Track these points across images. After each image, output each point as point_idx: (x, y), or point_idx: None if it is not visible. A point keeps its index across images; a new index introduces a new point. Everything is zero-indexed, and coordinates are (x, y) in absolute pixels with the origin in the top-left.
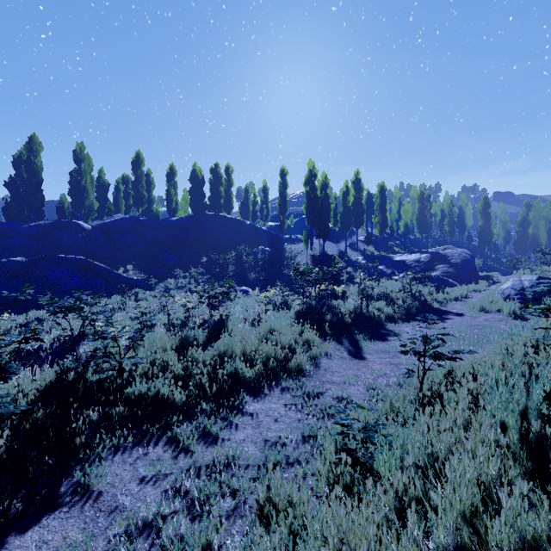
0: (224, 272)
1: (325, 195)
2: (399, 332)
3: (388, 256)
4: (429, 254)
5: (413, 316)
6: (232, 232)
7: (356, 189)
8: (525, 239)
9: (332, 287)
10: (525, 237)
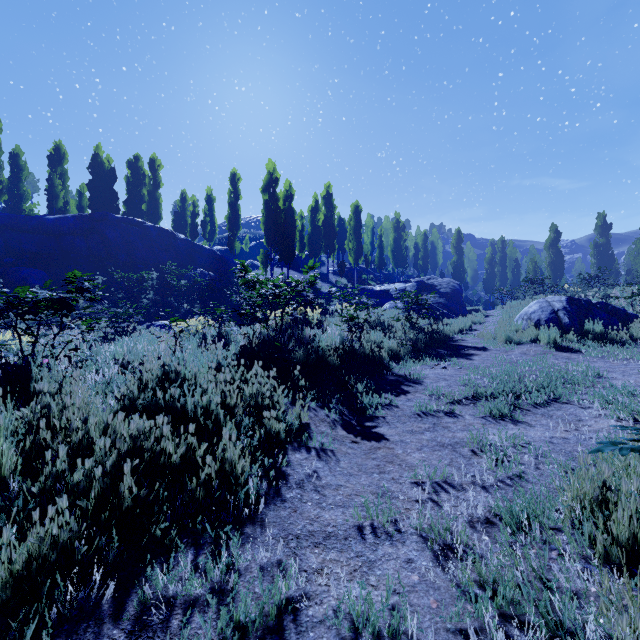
0: (135, 300)
1: (290, 206)
2: (419, 378)
3: (366, 287)
4: (415, 283)
5: (424, 353)
6: (155, 246)
7: (327, 207)
8: (494, 277)
9: (304, 310)
10: (494, 275)
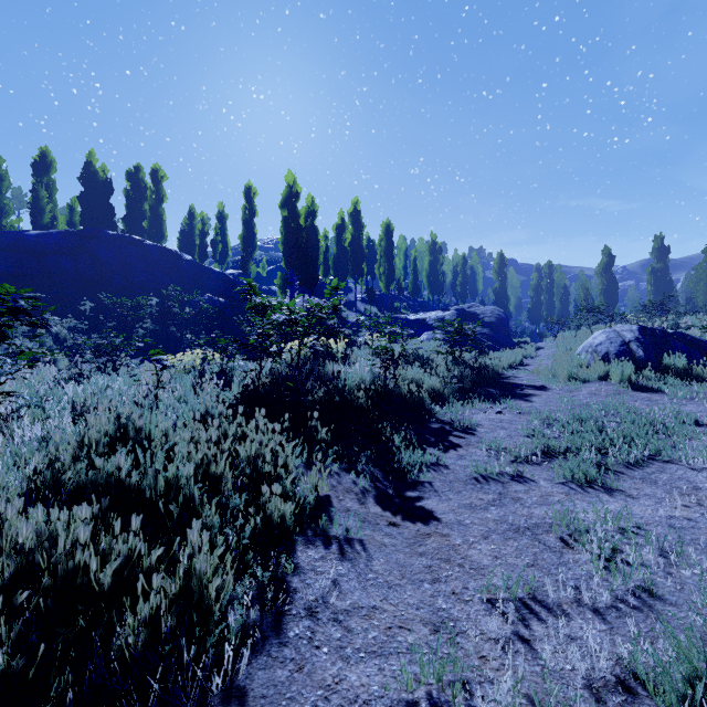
0: (129, 330)
1: (312, 224)
2: (470, 426)
3: (399, 316)
4: (454, 311)
5: (472, 393)
6: (156, 268)
7: (355, 225)
8: (540, 306)
9: (326, 341)
10: (540, 303)
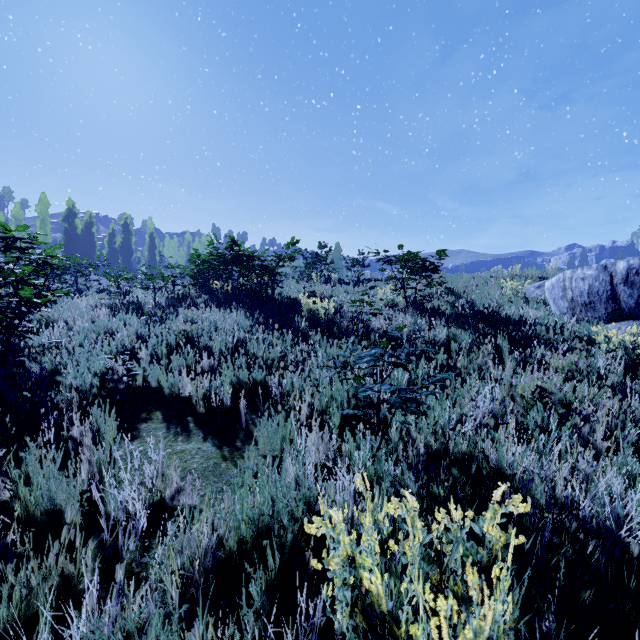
0: None
1: (86, 234)
2: None
3: None
4: None
5: None
6: None
7: (126, 232)
8: None
9: None
10: None
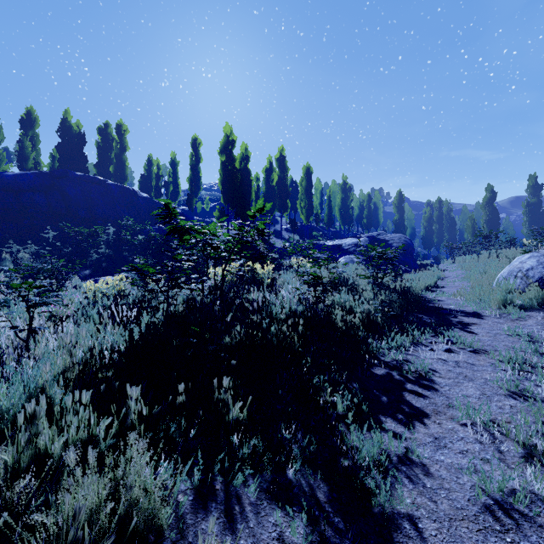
0: (86, 255)
1: (245, 166)
2: (425, 374)
3: (318, 242)
4: (366, 237)
5: (404, 321)
6: (116, 203)
7: (281, 168)
8: (432, 234)
9: (252, 266)
10: (432, 232)
